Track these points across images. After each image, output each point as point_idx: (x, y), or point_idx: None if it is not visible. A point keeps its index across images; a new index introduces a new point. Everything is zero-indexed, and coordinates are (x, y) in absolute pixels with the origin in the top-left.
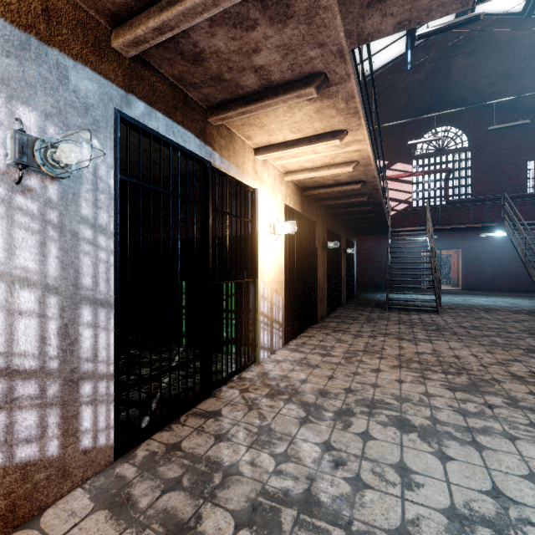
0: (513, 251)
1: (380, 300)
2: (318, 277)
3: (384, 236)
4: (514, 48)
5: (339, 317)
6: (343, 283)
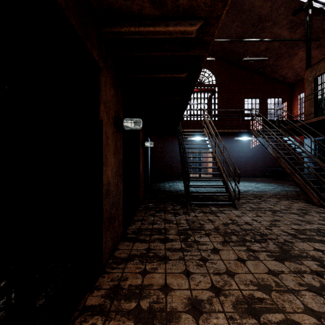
0: (238, 152)
1: (172, 191)
2: (106, 179)
3: (166, 140)
4: (250, 14)
5: (141, 234)
6: (141, 178)
